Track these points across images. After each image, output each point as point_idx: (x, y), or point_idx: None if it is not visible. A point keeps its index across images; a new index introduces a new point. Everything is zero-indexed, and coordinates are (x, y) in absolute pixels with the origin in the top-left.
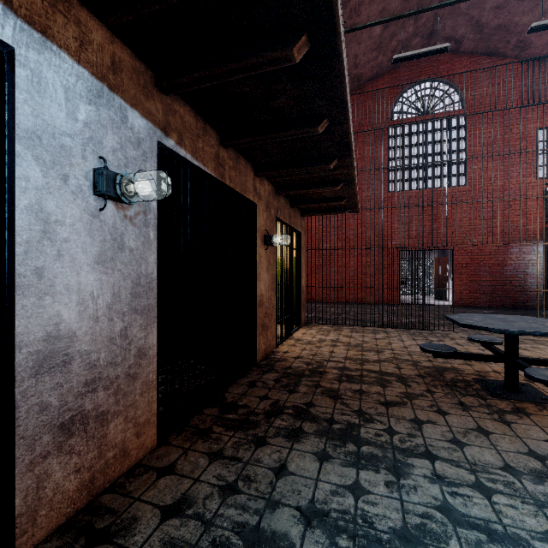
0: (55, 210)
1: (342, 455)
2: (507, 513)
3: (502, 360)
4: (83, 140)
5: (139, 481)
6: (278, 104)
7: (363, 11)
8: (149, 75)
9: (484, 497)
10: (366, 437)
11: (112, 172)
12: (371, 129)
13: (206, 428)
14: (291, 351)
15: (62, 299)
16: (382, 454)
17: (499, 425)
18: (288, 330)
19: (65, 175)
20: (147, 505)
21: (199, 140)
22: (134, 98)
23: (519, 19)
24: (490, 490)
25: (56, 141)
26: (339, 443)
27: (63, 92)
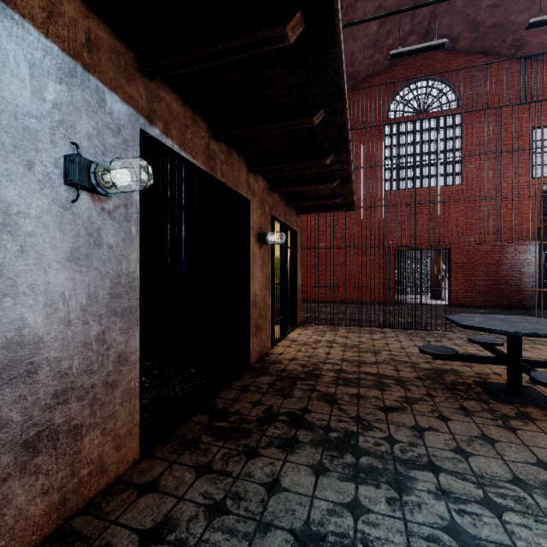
0: (17, 200)
1: (340, 468)
2: (520, 534)
3: (504, 362)
4: (52, 123)
5: (117, 501)
6: (272, 93)
7: (359, 7)
8: (131, 57)
9: (494, 515)
10: (365, 446)
11: (86, 160)
12: (367, 126)
13: (194, 438)
14: (286, 353)
15: (25, 300)
16: (382, 466)
17: (504, 432)
18: (284, 330)
19: (30, 162)
20: (124, 530)
21: (188, 131)
22: (113, 80)
23: (515, 17)
24: (500, 507)
25: (19, 122)
26: (336, 454)
27: (27, 68)
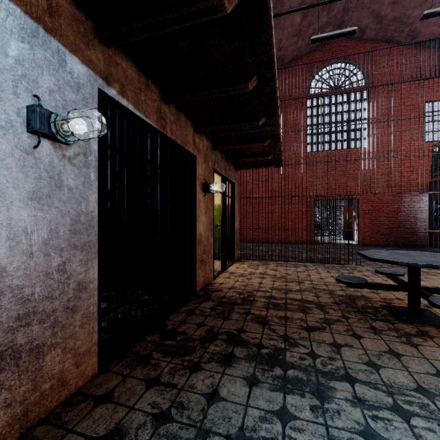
0: None
1: (270, 380)
2: (426, 437)
3: (406, 289)
4: (14, 77)
5: (75, 411)
6: (212, 61)
7: (286, 2)
8: (90, 26)
9: (403, 420)
10: (292, 360)
11: (46, 110)
12: (292, 98)
13: (146, 354)
14: (226, 282)
15: None
16: (306, 377)
17: (408, 347)
18: (224, 264)
19: None
20: (79, 437)
21: (142, 94)
22: (73, 44)
23: (411, 12)
24: (407, 412)
25: None
26: (267, 368)
27: None
